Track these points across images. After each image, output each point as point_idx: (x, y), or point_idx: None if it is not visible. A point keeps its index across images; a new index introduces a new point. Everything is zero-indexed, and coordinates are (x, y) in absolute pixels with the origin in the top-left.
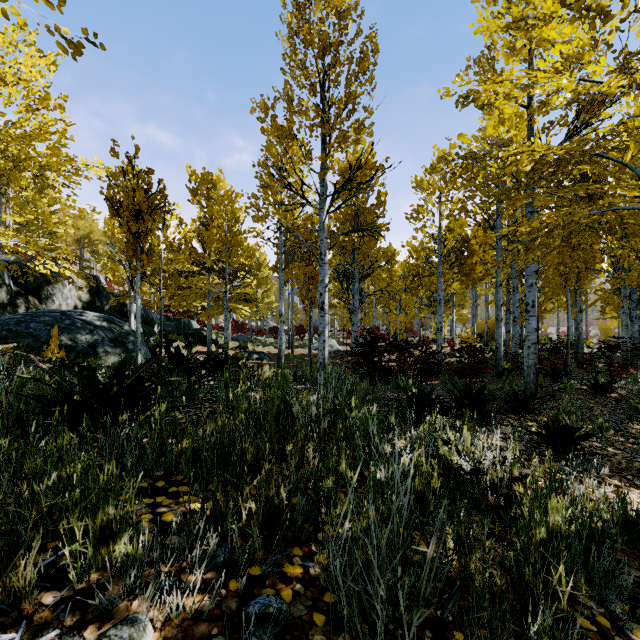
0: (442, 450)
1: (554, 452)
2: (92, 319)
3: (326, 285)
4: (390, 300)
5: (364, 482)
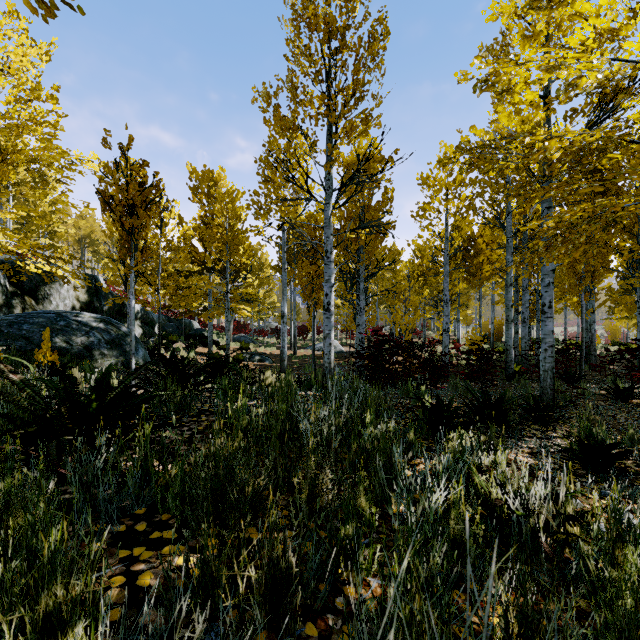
0: (478, 480)
1: (595, 473)
2: (88, 320)
3: (332, 285)
4: (394, 300)
5: (385, 518)
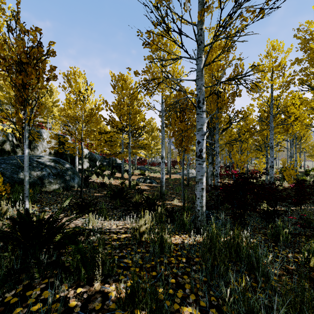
0: None
1: None
2: (45, 161)
3: (204, 133)
4: (230, 147)
5: None
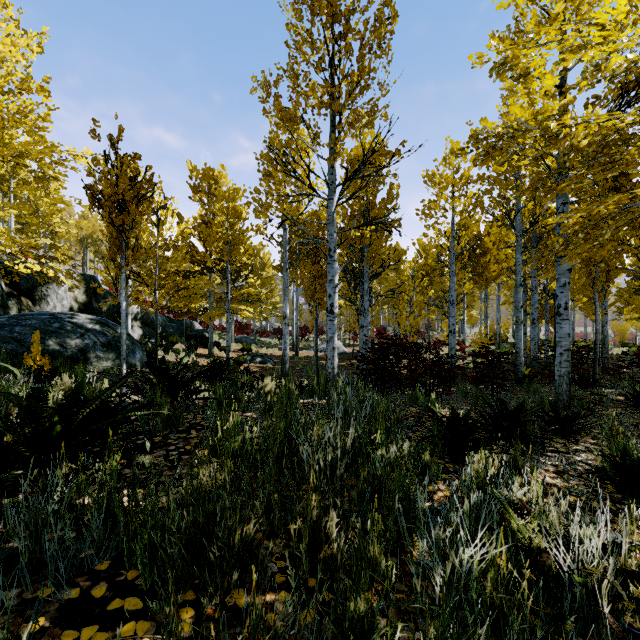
0: (516, 524)
1: (637, 501)
2: (84, 322)
3: (336, 285)
4: (399, 301)
5: (403, 568)
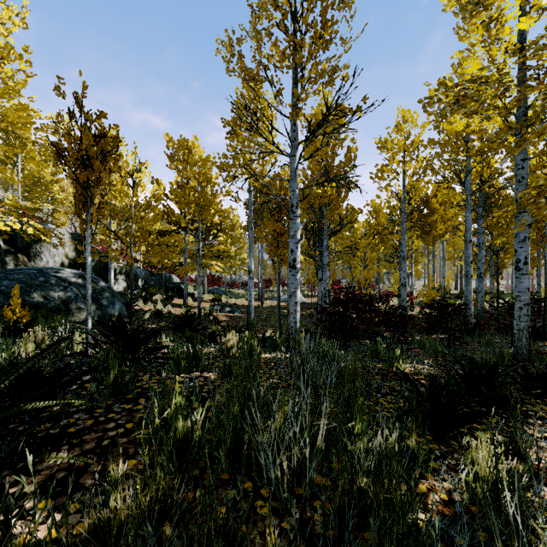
0: None
1: None
2: (68, 276)
3: (298, 241)
4: (353, 256)
5: None
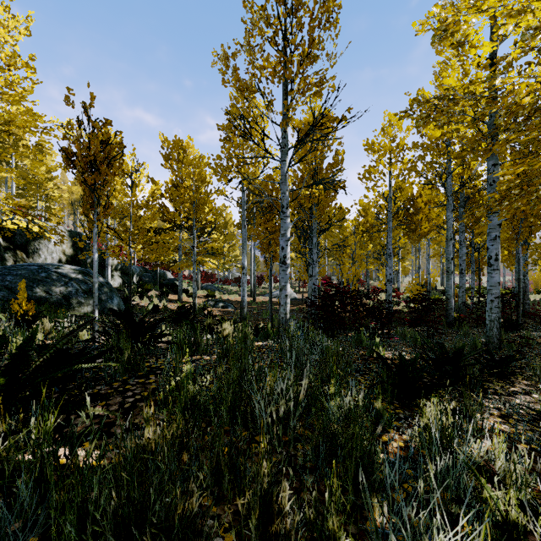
0: (489, 494)
1: None
2: (68, 272)
3: (288, 239)
4: (342, 253)
5: (363, 540)
